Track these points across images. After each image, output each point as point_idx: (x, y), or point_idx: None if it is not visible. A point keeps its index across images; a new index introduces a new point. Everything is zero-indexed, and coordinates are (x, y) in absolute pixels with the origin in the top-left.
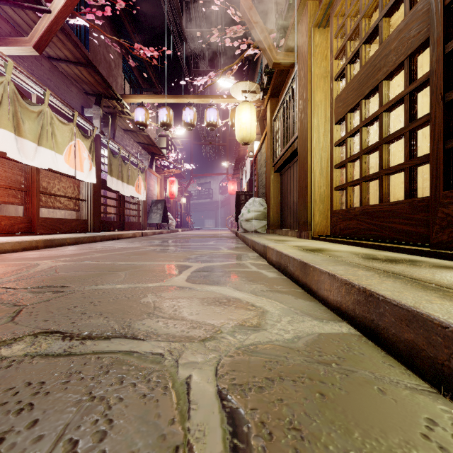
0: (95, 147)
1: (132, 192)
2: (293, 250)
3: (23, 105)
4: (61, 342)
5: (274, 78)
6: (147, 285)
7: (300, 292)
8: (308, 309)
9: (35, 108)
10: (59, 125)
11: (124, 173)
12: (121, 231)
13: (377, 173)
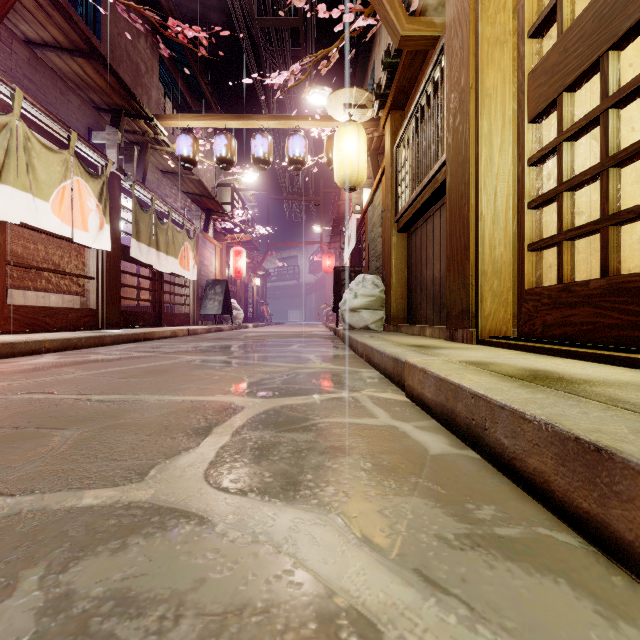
0: (110, 194)
1: (175, 267)
2: (483, 379)
3: None
4: None
5: (399, 72)
6: (77, 500)
7: (582, 555)
8: None
9: None
10: (41, 152)
11: (161, 236)
12: (156, 327)
13: None
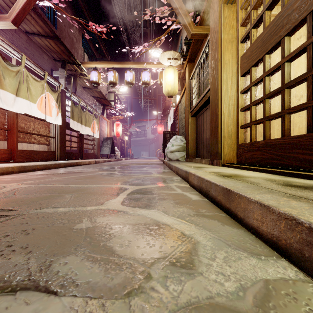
0: (61, 99)
1: (89, 131)
2: (212, 176)
3: (4, 66)
4: None
5: (191, 47)
6: (86, 208)
7: (224, 217)
8: (239, 240)
9: (13, 68)
10: (33, 82)
11: (83, 118)
12: (80, 159)
13: (280, 113)
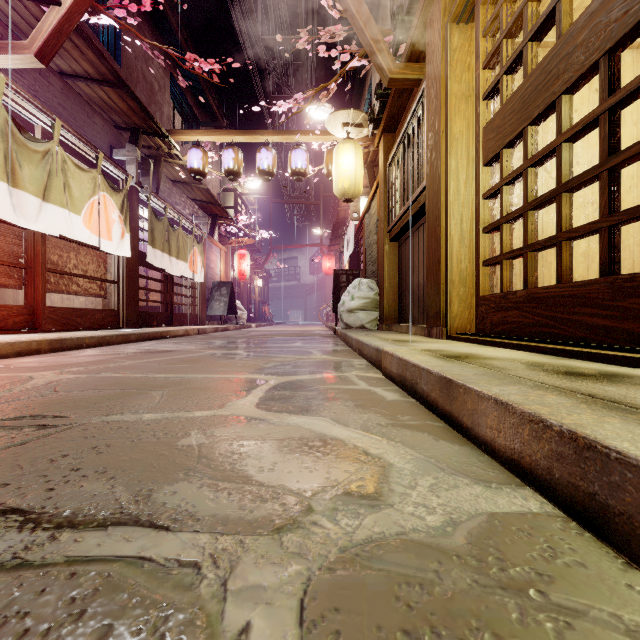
0: (129, 205)
1: (184, 270)
2: (424, 358)
3: (21, 142)
4: (15, 536)
5: (389, 102)
6: (193, 414)
7: (441, 428)
8: (460, 461)
9: (38, 146)
10: (75, 172)
11: (173, 242)
12: (168, 326)
13: (553, 238)
